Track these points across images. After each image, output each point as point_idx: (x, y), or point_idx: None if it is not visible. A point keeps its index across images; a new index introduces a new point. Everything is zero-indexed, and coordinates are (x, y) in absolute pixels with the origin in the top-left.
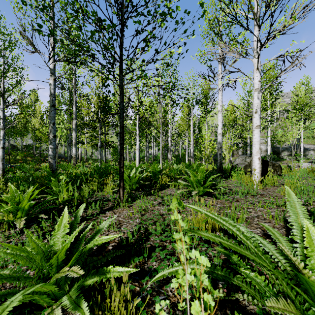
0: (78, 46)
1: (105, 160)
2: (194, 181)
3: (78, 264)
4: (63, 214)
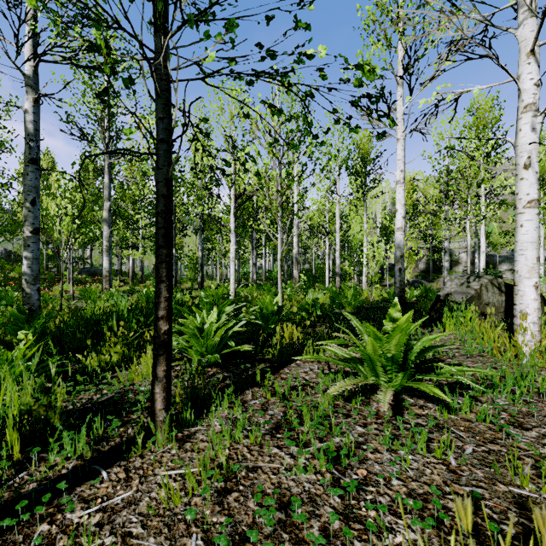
0: None
1: (174, 279)
2: (375, 354)
3: None
4: None
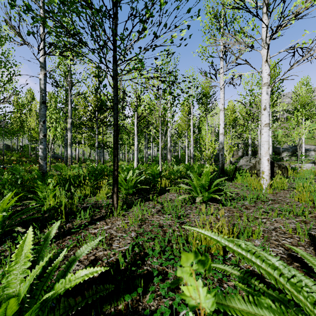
0: (62, 27)
1: (102, 160)
2: (197, 185)
3: (43, 312)
4: (26, 238)
